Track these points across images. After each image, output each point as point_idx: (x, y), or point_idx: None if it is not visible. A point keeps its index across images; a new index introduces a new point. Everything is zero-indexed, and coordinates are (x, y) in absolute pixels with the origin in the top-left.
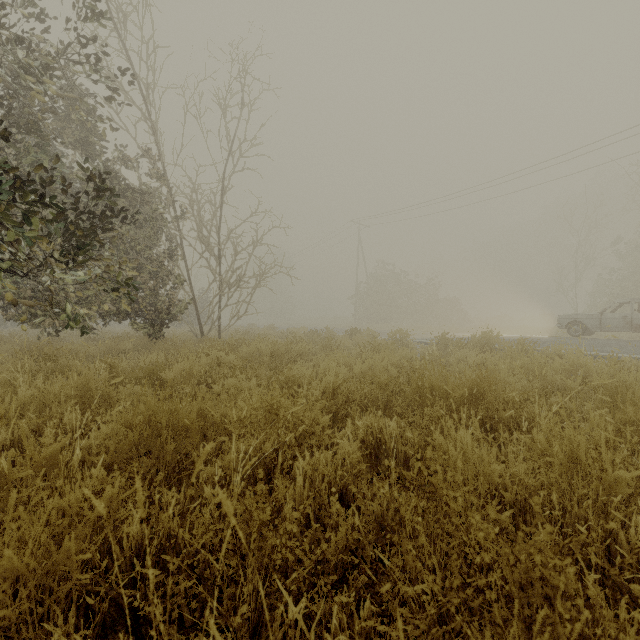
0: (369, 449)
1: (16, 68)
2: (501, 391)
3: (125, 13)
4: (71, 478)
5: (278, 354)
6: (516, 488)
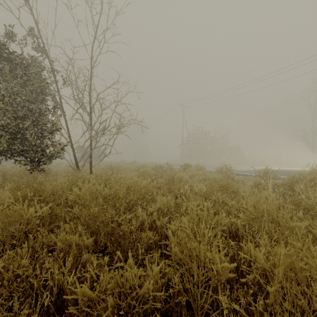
0: None
1: None
2: None
3: None
4: None
5: (116, 197)
6: None
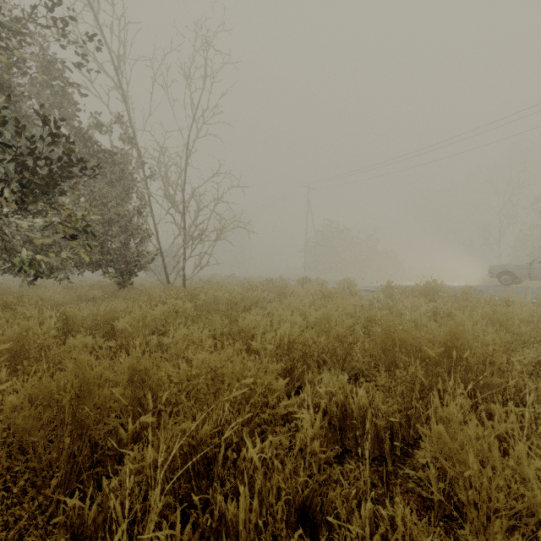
0: (333, 421)
1: None
2: (480, 349)
3: None
4: None
5: (234, 302)
6: None
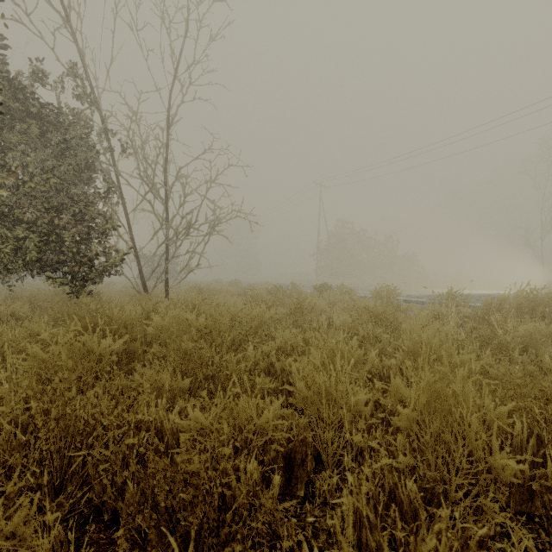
0: None
1: None
2: None
3: None
4: None
5: (216, 330)
6: None
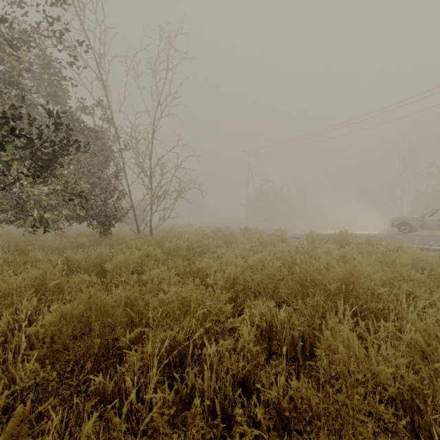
0: (263, 332)
1: (1, 40)
2: (366, 283)
3: (83, 3)
4: (7, 372)
5: (192, 248)
6: (403, 388)
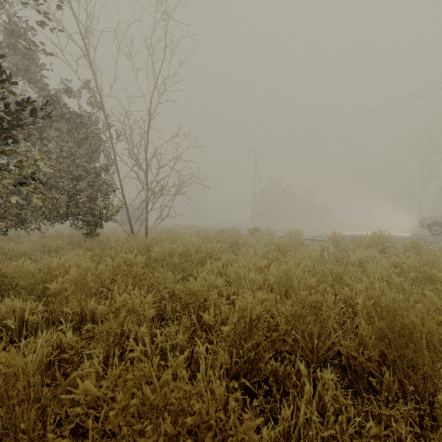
0: None
1: None
2: None
3: None
4: None
5: (189, 254)
6: None
